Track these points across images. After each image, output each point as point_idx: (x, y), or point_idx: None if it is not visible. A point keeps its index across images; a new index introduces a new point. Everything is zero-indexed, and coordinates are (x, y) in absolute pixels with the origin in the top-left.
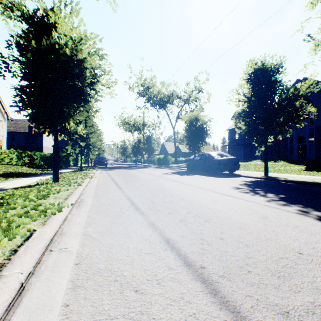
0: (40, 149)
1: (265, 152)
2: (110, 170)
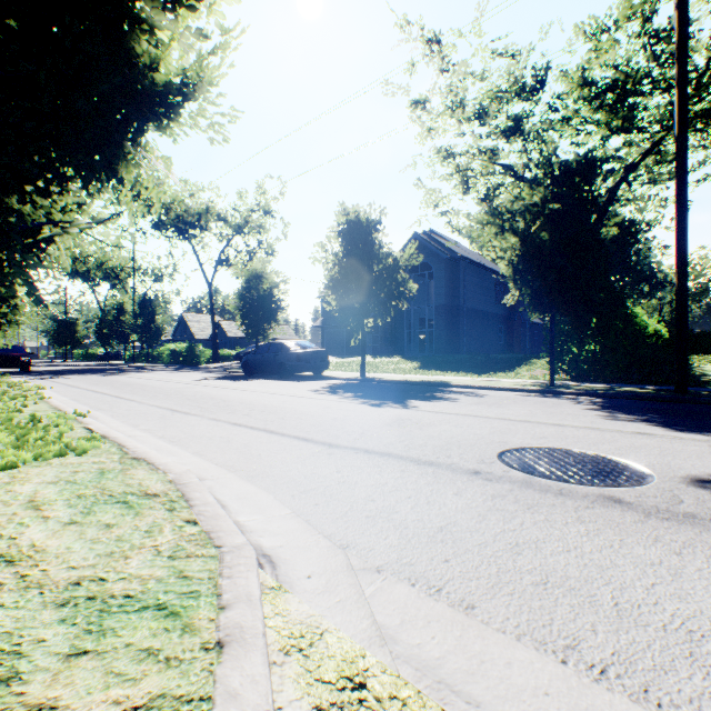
0: None
1: (362, 342)
2: (56, 378)
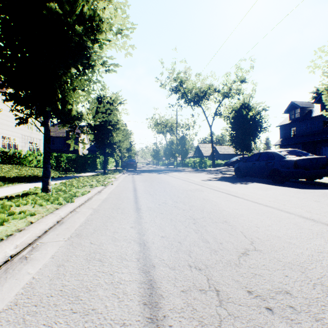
0: (76, 152)
1: None
2: (138, 174)
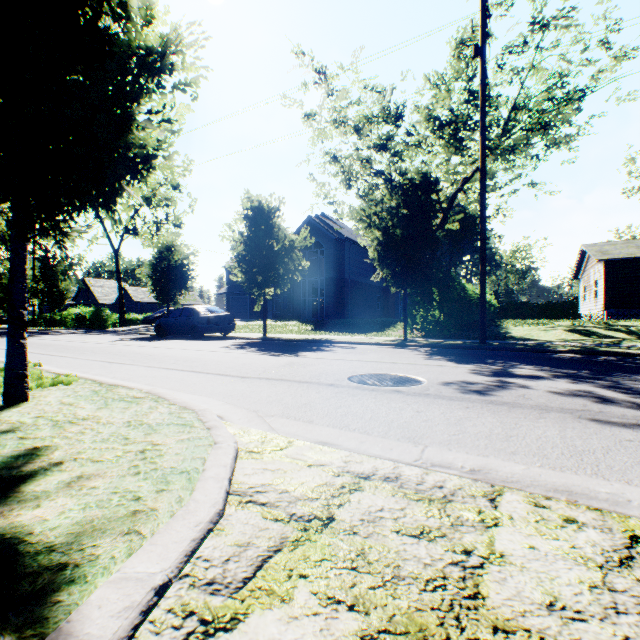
0: None
1: (264, 308)
2: None
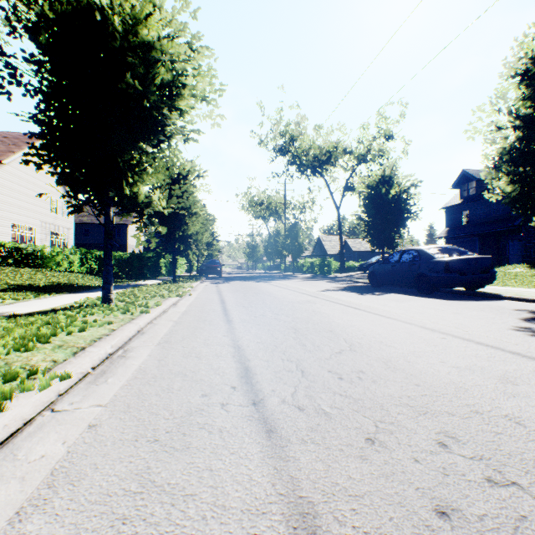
0: (124, 249)
1: None
2: (224, 283)
